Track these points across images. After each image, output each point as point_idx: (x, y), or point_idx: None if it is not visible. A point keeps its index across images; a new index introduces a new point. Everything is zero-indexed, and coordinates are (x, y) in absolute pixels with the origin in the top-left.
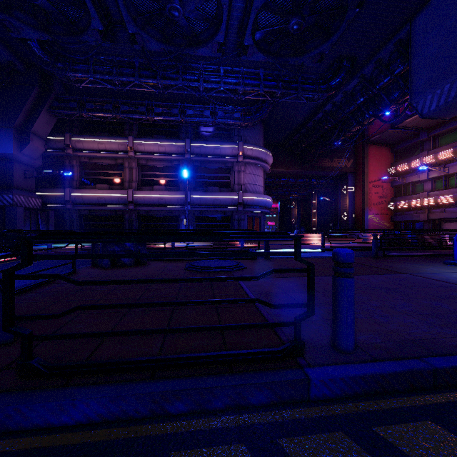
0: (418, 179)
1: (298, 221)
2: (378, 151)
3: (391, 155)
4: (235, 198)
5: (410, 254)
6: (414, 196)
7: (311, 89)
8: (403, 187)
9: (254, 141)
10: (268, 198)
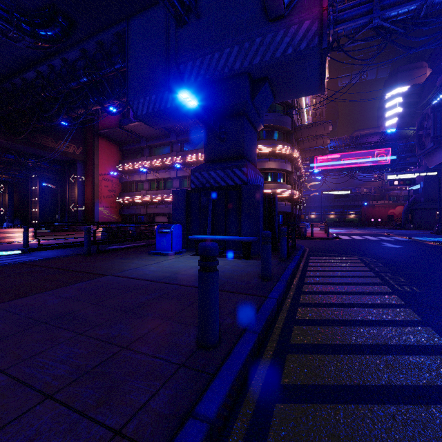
0: (140, 179)
1: (11, 210)
2: (108, 145)
3: (120, 153)
4: None
5: (128, 246)
6: (137, 193)
7: (3, 17)
8: (129, 184)
9: None
10: None
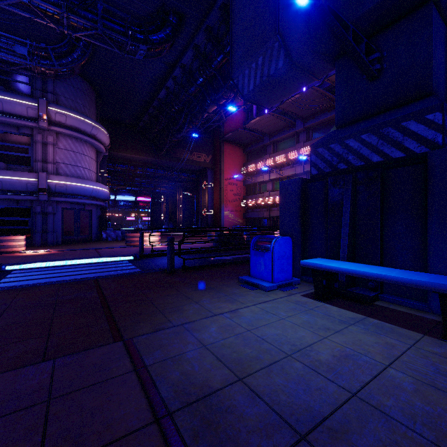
0: (263, 180)
1: (167, 216)
2: (233, 149)
3: (244, 155)
4: (34, 181)
5: (234, 257)
6: (260, 195)
7: (121, 32)
8: (253, 186)
9: (74, 106)
10: (98, 185)
